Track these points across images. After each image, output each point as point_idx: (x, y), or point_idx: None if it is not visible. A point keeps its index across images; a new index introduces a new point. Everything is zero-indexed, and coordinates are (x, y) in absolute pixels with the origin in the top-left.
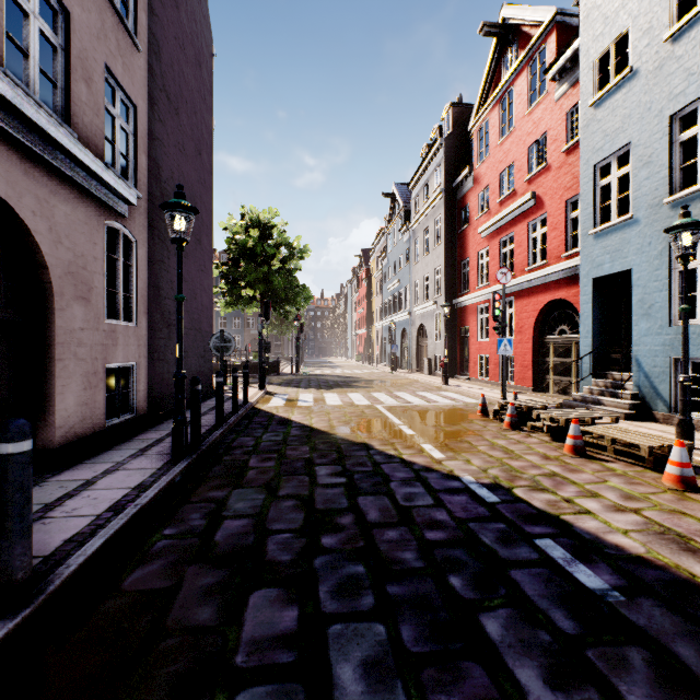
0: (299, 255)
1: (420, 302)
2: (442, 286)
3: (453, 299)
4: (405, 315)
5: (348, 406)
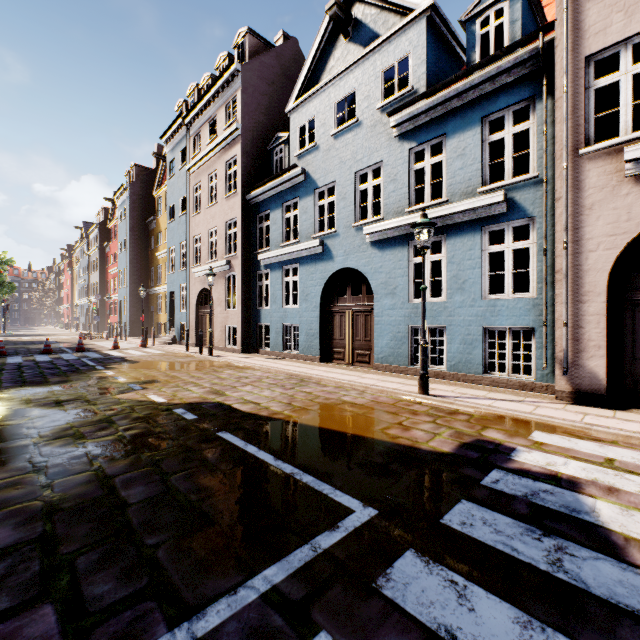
0: (6, 263)
1: (93, 295)
2: (99, 290)
3: (104, 297)
4: (86, 301)
5: (33, 338)
